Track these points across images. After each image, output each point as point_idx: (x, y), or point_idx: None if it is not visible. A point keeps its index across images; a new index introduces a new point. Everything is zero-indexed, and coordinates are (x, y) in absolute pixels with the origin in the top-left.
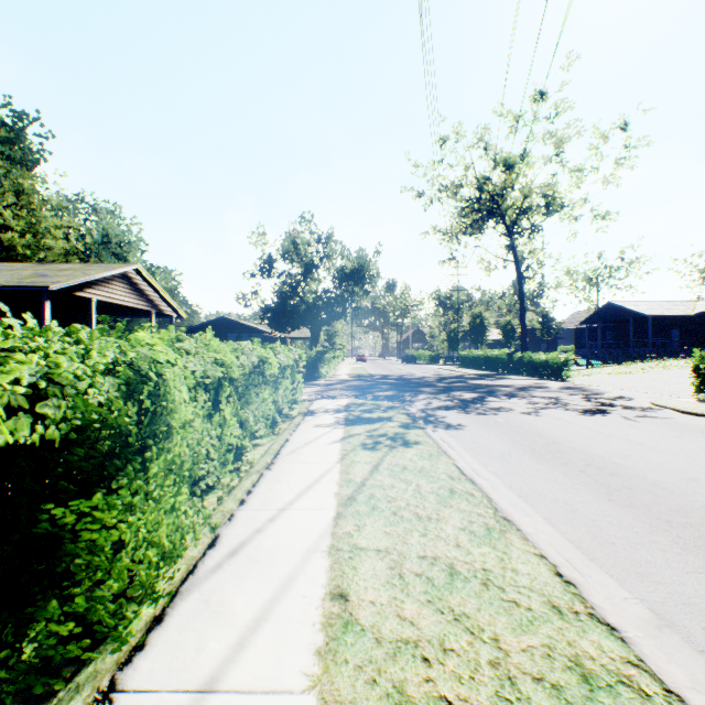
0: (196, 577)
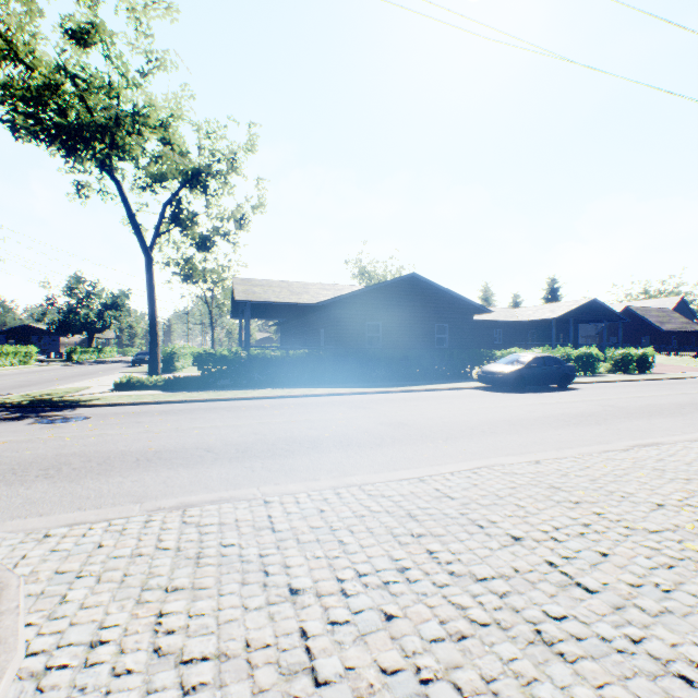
0: None
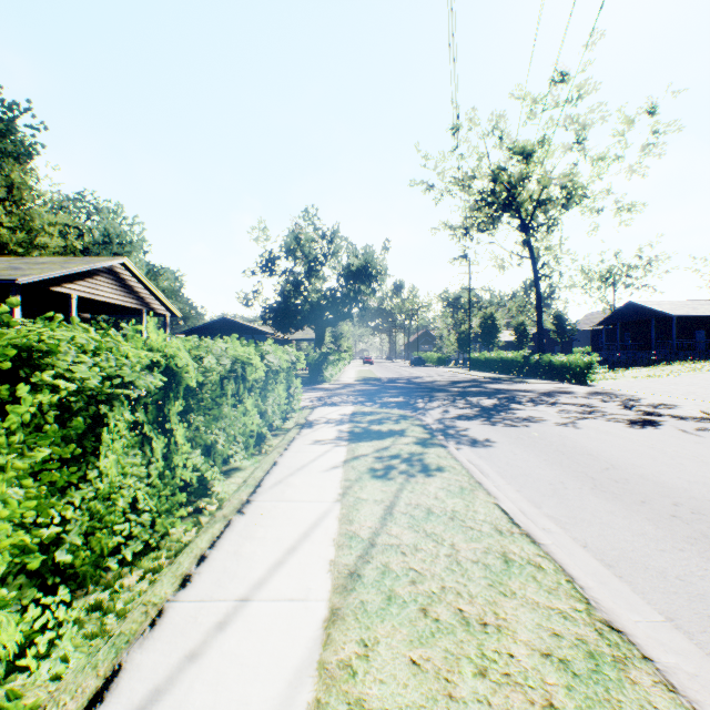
0: None
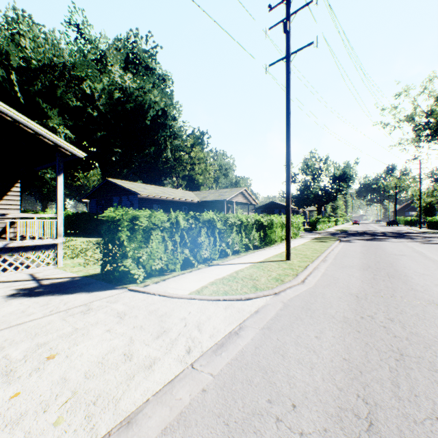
0: (276, 246)
